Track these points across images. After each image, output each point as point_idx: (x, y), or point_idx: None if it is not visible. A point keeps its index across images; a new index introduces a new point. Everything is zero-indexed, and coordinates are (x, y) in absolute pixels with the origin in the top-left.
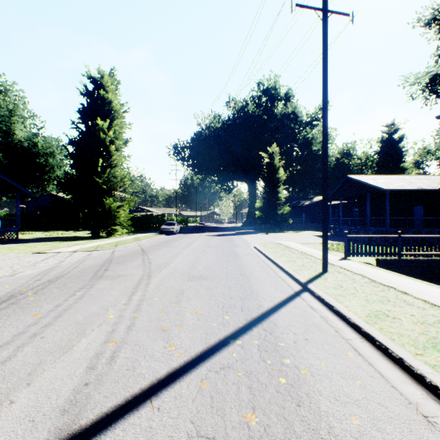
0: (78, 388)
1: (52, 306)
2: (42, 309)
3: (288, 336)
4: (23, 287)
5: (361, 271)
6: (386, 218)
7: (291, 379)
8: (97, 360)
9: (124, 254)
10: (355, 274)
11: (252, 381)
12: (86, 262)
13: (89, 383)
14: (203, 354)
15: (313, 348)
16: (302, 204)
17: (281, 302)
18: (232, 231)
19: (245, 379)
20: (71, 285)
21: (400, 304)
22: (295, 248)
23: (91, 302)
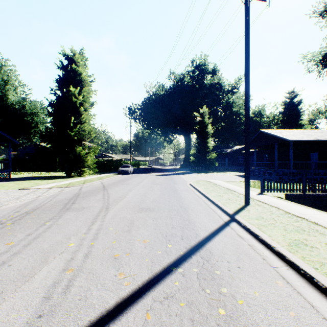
0: (31, 320)
1: (24, 235)
2: (15, 237)
3: (223, 264)
4: (4, 217)
5: (276, 204)
6: (290, 162)
7: (230, 310)
8: (53, 289)
9: (89, 189)
10: (272, 207)
11: (194, 313)
12: (59, 196)
13: (42, 315)
14: (149, 282)
15: (246, 277)
16: (225, 151)
17: (214, 231)
18: (173, 172)
19: (187, 311)
20: (43, 216)
21: (314, 233)
22: (221, 185)
23: (57, 232)
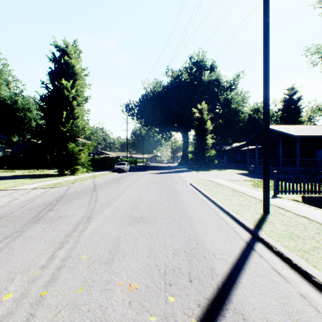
0: None
1: None
2: None
3: None
4: None
5: (302, 212)
6: (297, 159)
7: None
8: None
9: (76, 191)
10: (300, 217)
11: None
12: (37, 200)
13: None
14: None
15: None
16: (224, 149)
17: (236, 261)
18: (170, 169)
19: None
20: None
21: None
22: (225, 185)
23: (1, 264)
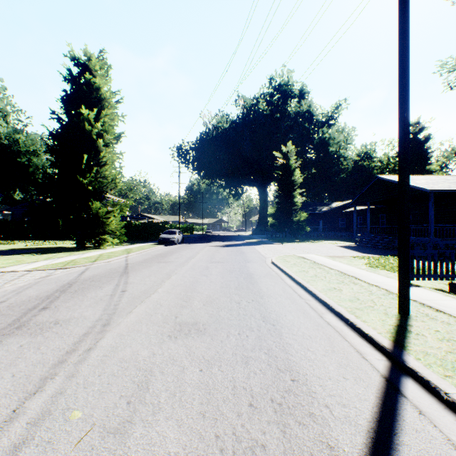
0: None
1: None
2: None
3: None
4: None
5: None
6: (430, 225)
7: None
8: None
9: (96, 274)
10: None
11: None
12: (30, 290)
13: None
14: None
15: None
16: (319, 210)
17: (376, 427)
18: (242, 240)
19: None
20: None
21: None
22: (326, 265)
23: None
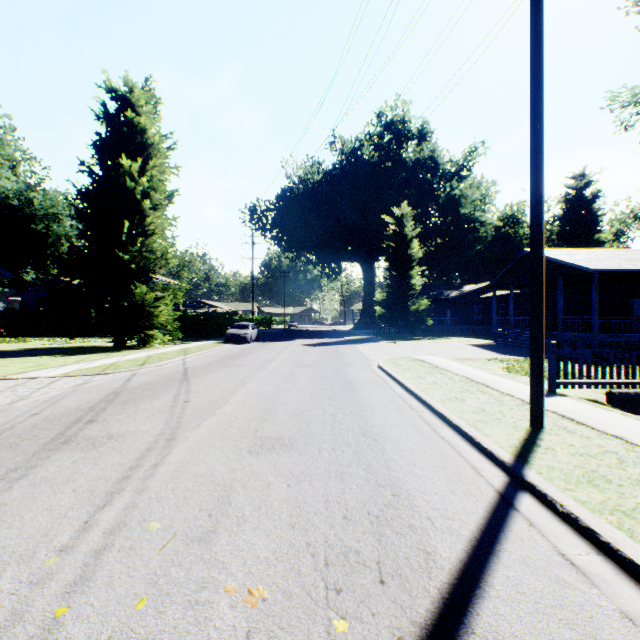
0: None
1: None
2: None
3: None
4: None
5: (612, 426)
6: (593, 317)
7: None
8: None
9: (148, 381)
10: (608, 436)
11: None
12: (66, 400)
13: None
14: None
15: None
16: (446, 296)
17: (479, 536)
18: (339, 337)
19: None
20: None
21: None
22: (450, 369)
23: None
